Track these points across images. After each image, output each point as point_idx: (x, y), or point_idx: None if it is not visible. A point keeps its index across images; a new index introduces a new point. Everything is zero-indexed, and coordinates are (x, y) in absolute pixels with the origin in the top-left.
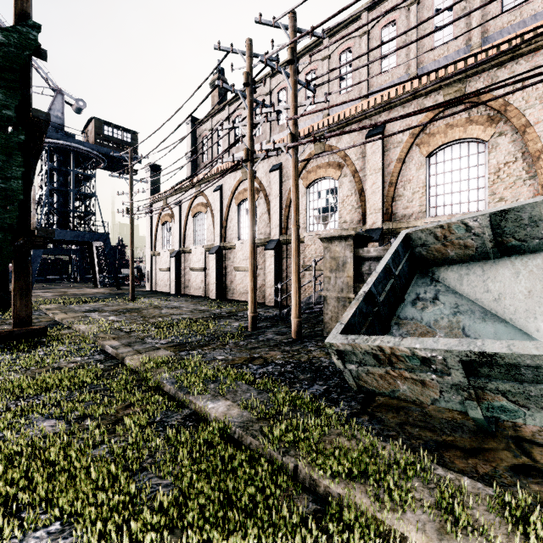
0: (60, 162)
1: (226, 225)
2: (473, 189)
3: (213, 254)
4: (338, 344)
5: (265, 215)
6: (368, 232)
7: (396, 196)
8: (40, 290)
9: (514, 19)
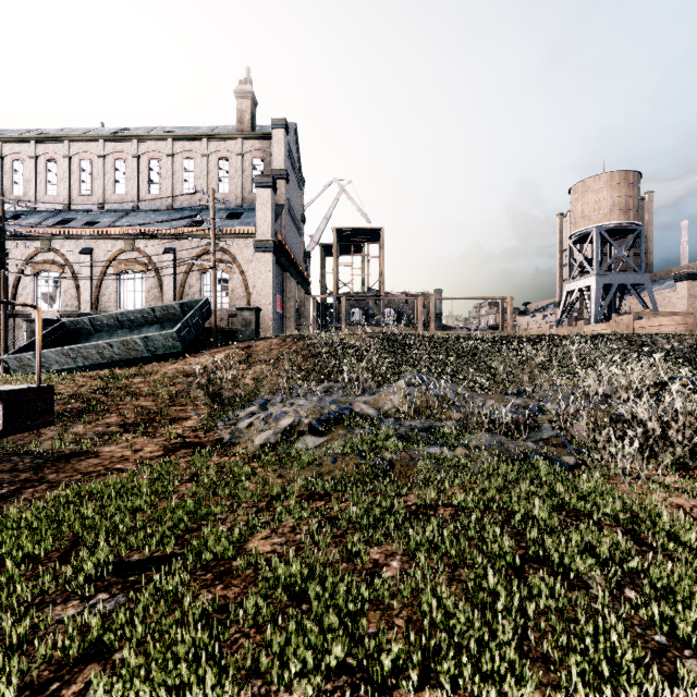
0: None
1: None
2: (140, 297)
3: None
4: (5, 358)
5: None
6: (81, 315)
7: (101, 294)
8: None
9: (189, 199)
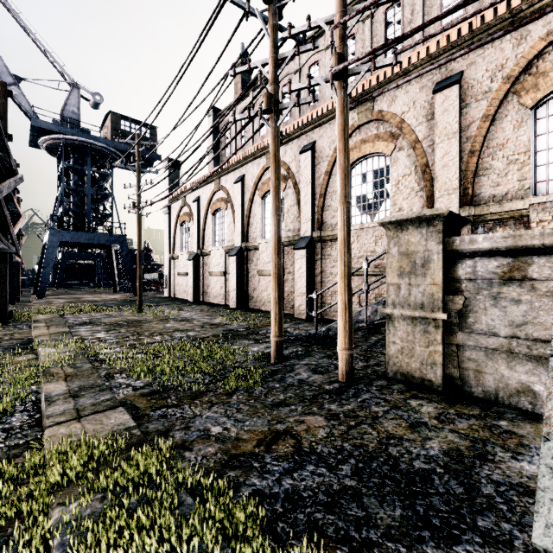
0: (76, 160)
1: (248, 222)
2: None
3: (233, 255)
4: None
5: (294, 207)
6: None
7: (480, 169)
8: (57, 296)
9: None
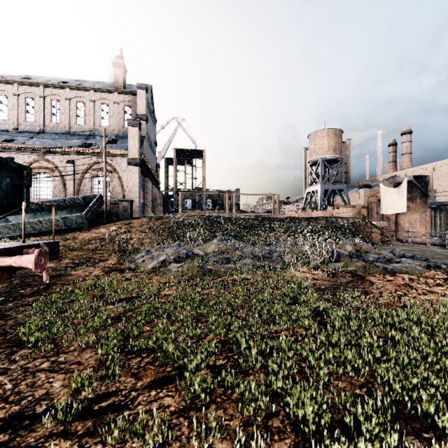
0: None
1: None
2: (49, 191)
3: None
4: None
5: None
6: None
7: None
8: None
9: (80, 128)
